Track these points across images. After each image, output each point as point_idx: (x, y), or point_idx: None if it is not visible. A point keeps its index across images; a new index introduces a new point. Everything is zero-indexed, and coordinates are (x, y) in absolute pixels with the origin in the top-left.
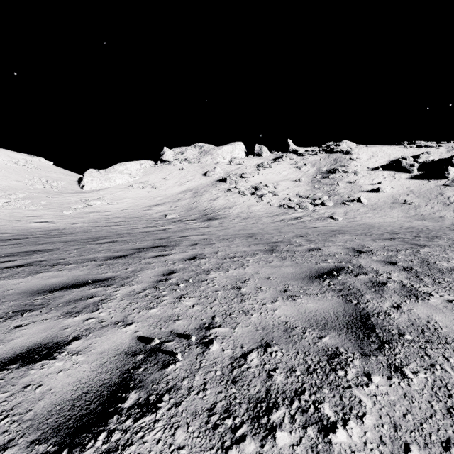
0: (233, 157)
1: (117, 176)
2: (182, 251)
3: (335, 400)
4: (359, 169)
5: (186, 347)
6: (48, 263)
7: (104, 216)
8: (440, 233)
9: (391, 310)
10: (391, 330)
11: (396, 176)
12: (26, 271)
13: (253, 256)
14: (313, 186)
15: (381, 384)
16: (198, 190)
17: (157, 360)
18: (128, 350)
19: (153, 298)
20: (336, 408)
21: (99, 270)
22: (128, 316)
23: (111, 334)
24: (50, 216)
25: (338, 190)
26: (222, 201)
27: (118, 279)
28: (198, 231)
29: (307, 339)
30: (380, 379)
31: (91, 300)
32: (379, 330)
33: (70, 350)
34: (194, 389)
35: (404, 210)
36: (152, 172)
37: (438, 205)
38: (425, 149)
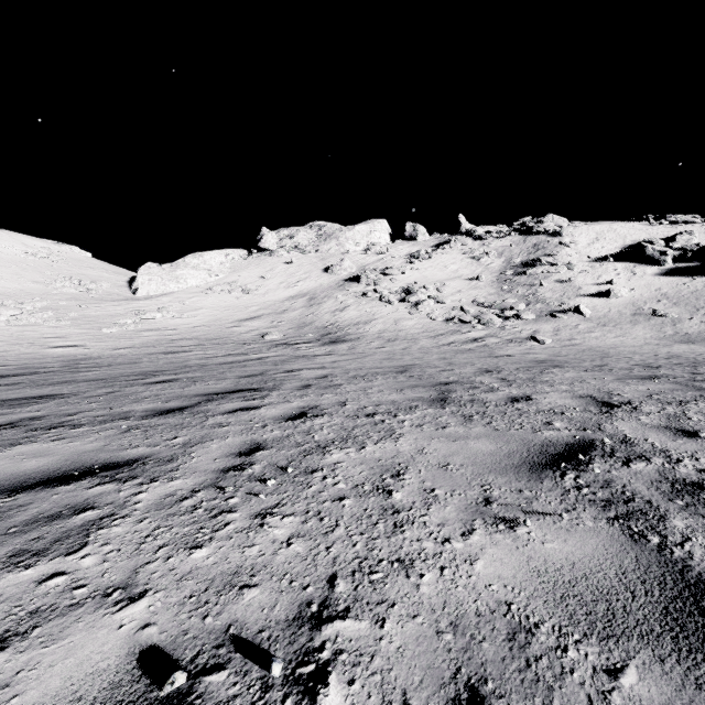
0: (371, 243)
1: (189, 274)
2: (283, 400)
3: None
4: (575, 259)
5: (257, 696)
6: (44, 423)
7: (166, 337)
8: None
9: None
10: None
11: (638, 272)
12: None
13: (410, 412)
14: (501, 288)
15: None
16: (315, 295)
17: None
18: (104, 704)
19: (208, 515)
20: None
21: (125, 441)
22: (142, 568)
23: (83, 633)
24: (80, 336)
25: (542, 294)
26: (353, 313)
27: (152, 462)
28: (315, 362)
29: (578, 677)
30: None
31: (79, 518)
32: None
33: None
34: None
35: (655, 326)
36: (244, 267)
37: None
38: (684, 227)
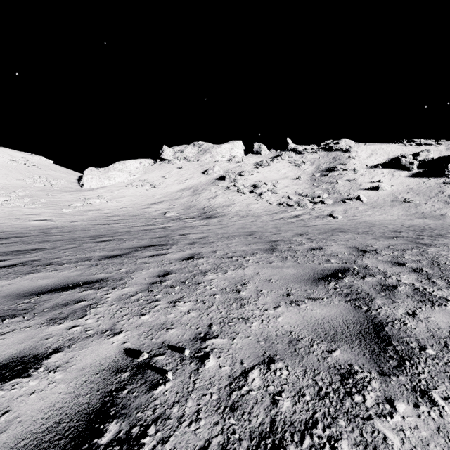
0: (232, 156)
1: (116, 175)
2: (180, 250)
3: (355, 436)
4: (358, 167)
5: (179, 362)
6: (41, 263)
7: (103, 214)
8: (444, 232)
9: (406, 318)
10: (409, 343)
11: (396, 174)
12: (17, 271)
13: (253, 256)
14: (312, 184)
15: (407, 415)
16: (197, 188)
17: (145, 378)
18: (113, 366)
19: (146, 302)
20: (357, 447)
21: (92, 271)
22: (117, 323)
23: (96, 345)
24: (49, 214)
25: (337, 188)
26: (221, 199)
27: (111, 280)
28: (197, 229)
29: (315, 353)
30: (406, 408)
31: (79, 304)
32: (396, 343)
33: (48, 366)
34: (185, 418)
35: (404, 208)
36: (152, 171)
37: (438, 203)
38: (425, 147)
